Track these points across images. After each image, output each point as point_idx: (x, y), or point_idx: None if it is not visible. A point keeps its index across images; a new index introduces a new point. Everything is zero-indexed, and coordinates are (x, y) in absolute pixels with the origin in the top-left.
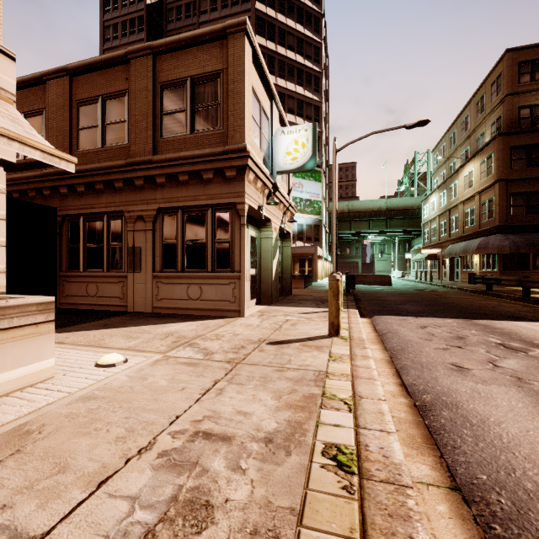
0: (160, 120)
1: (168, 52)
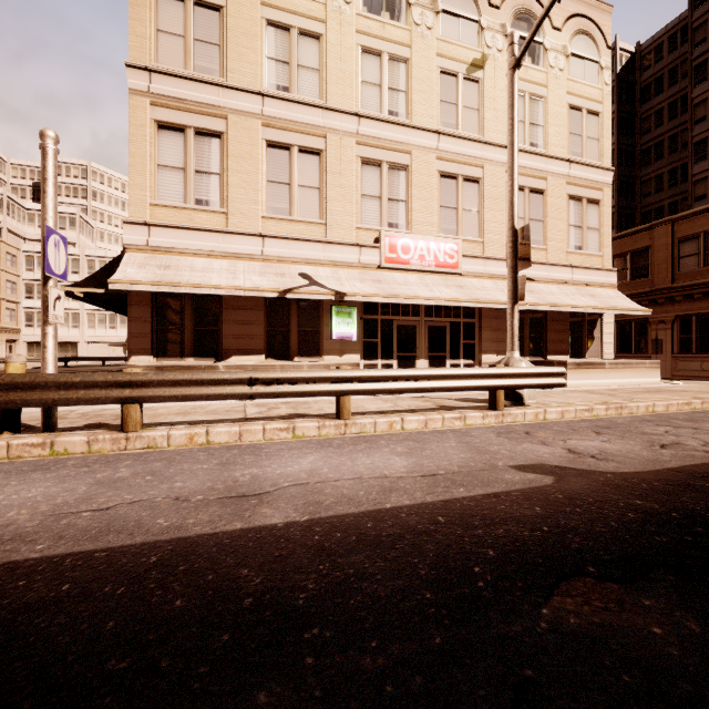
0: (677, 261)
1: (684, 219)
